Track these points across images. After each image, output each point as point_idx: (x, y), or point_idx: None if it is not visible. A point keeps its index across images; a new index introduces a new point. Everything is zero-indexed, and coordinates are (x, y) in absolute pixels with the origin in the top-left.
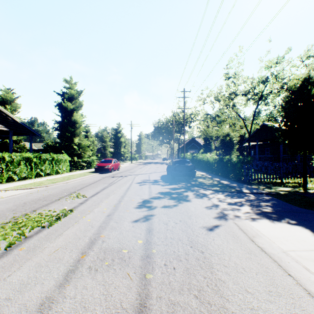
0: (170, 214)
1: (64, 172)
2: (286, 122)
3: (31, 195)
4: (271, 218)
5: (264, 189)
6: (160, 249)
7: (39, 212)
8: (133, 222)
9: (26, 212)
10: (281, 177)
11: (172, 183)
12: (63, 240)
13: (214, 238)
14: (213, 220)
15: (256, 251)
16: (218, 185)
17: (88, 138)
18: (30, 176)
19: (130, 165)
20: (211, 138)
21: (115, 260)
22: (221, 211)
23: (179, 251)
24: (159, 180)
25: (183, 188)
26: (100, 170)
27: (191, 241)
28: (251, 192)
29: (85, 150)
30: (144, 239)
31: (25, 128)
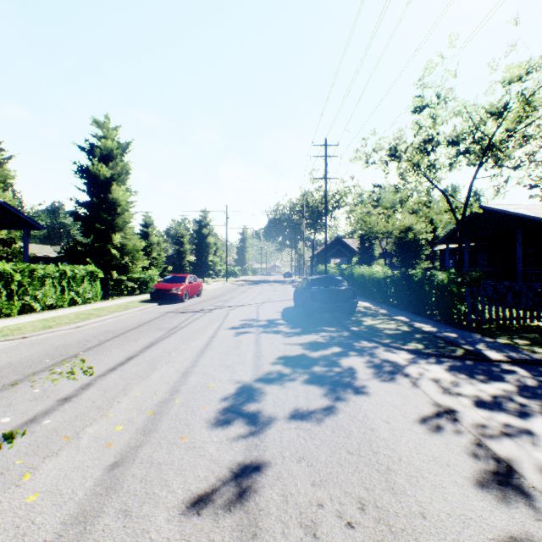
0: (320, 457)
1: (90, 302)
2: None
3: None
4: None
5: (534, 349)
6: None
7: None
8: (186, 515)
9: None
10: None
11: (308, 329)
12: None
13: None
14: (481, 499)
15: None
16: (415, 335)
17: (149, 236)
18: (7, 311)
19: (224, 286)
20: (376, 236)
21: None
22: (478, 444)
23: None
24: (278, 320)
25: (335, 344)
26: (160, 297)
27: None
28: (512, 359)
29: (134, 259)
30: None
31: (12, 215)
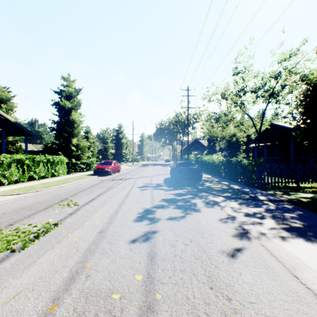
0: (178, 229)
1: (61, 175)
2: (306, 120)
3: (16, 202)
4: (307, 237)
5: (282, 195)
6: (167, 293)
7: (16, 227)
8: (130, 243)
9: (0, 227)
10: (298, 181)
11: (177, 188)
12: (32, 274)
13: (241, 271)
14: (233, 239)
15: (308, 297)
16: (228, 190)
17: (89, 139)
18: (22, 179)
19: (132, 167)
20: (216, 139)
21: (100, 316)
22: (239, 226)
23: (195, 298)
24: (162, 184)
25: (189, 194)
26: (99, 173)
27: (209, 277)
28: (269, 199)
29: (83, 152)
30: (145, 273)
31: (19, 128)
